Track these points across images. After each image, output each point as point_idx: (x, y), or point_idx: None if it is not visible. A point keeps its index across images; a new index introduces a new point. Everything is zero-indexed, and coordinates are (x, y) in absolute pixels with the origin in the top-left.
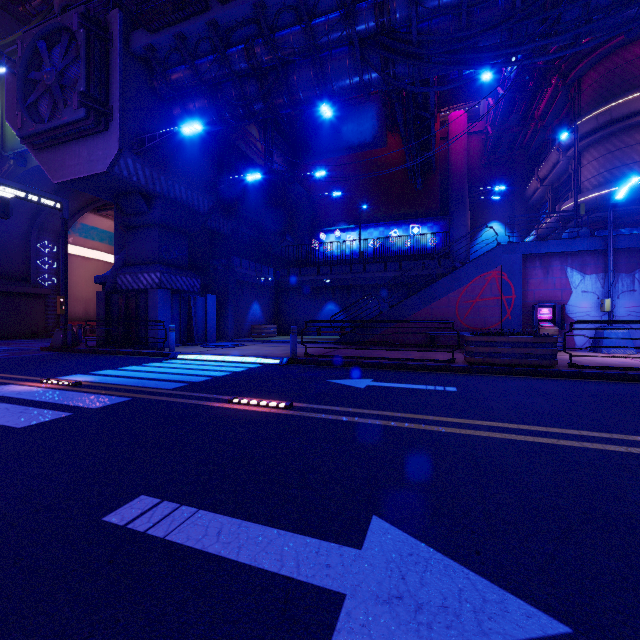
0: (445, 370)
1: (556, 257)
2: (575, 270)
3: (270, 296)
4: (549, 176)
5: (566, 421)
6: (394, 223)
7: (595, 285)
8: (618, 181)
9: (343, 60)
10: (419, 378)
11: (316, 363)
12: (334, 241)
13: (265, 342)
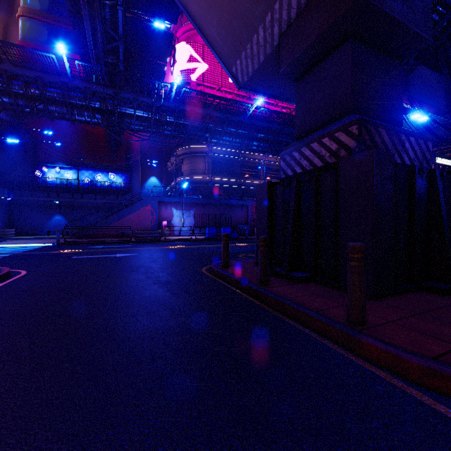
0: (128, 243)
1: (169, 203)
2: (175, 208)
3: (5, 209)
4: (174, 163)
5: (153, 247)
6: (99, 170)
7: (180, 214)
8: (193, 175)
9: (83, 111)
10: (119, 245)
11: (72, 244)
12: (61, 178)
13: (16, 239)
